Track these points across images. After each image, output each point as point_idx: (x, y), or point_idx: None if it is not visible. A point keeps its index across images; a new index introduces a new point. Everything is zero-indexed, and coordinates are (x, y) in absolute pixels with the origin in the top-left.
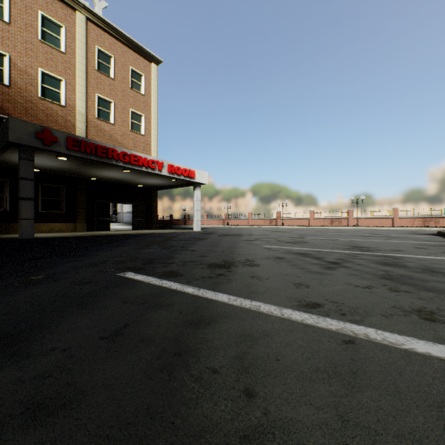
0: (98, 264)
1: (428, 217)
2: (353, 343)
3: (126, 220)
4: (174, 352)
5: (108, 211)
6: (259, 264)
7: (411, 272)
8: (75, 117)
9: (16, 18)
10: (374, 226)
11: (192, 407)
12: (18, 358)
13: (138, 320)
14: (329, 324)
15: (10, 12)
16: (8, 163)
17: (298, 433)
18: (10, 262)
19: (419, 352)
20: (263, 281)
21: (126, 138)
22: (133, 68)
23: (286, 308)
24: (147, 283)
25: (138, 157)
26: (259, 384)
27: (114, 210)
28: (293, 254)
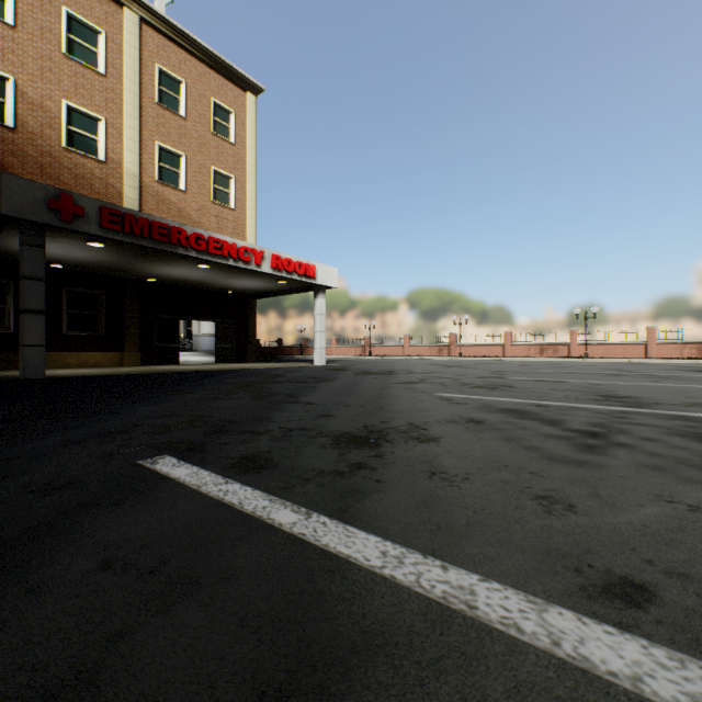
0: (116, 434)
1: None
2: None
3: (206, 347)
4: None
5: (175, 332)
6: (437, 437)
7: None
8: (122, 179)
9: (25, 18)
10: (614, 357)
11: None
12: None
13: (96, 668)
14: None
15: (15, 9)
16: (11, 254)
17: None
18: None
19: None
20: (460, 489)
21: (206, 213)
22: (217, 100)
23: (554, 604)
24: (192, 491)
25: (221, 242)
26: None
27: (188, 331)
28: (498, 413)
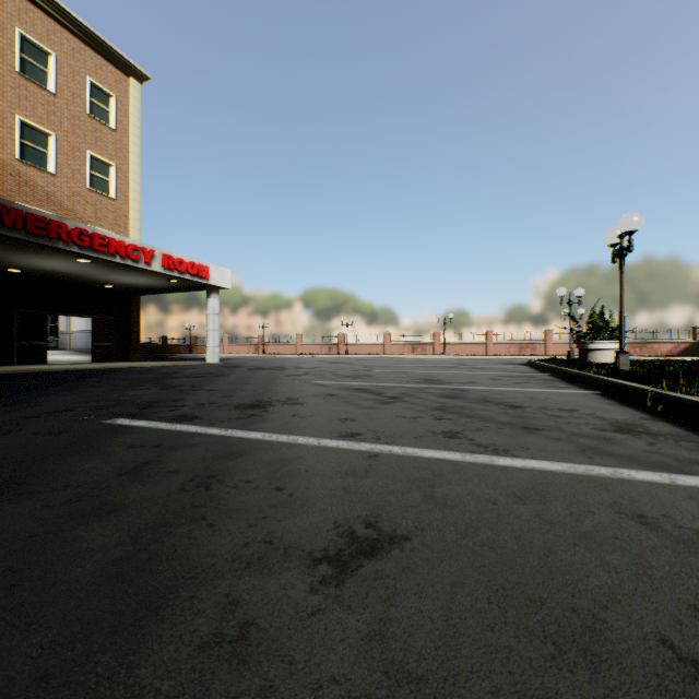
0: (62, 412)
1: (525, 343)
2: (377, 456)
3: (78, 345)
4: (207, 476)
5: (42, 328)
6: (303, 402)
7: (467, 403)
8: None
9: None
10: (465, 354)
11: (231, 500)
12: (28, 495)
13: (157, 459)
14: (363, 446)
15: None
16: None
17: (313, 500)
18: None
19: (425, 456)
20: (306, 419)
21: (81, 201)
22: (95, 81)
23: (325, 439)
24: (155, 428)
25: (107, 239)
26: (288, 484)
27: (52, 327)
28: (349, 390)
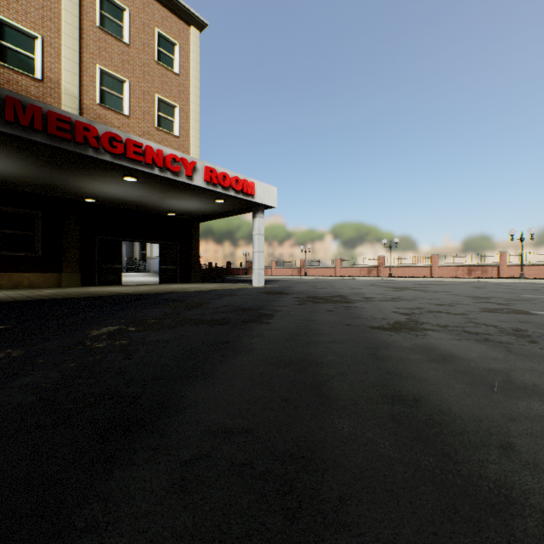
0: None
1: None
2: None
3: (157, 268)
4: None
5: (118, 253)
6: None
7: None
8: (60, 99)
9: None
10: None
11: None
12: None
13: None
14: None
15: None
16: None
17: None
18: None
19: None
20: None
21: (149, 139)
22: (161, 31)
23: None
24: None
25: (143, 148)
26: None
27: (142, 254)
28: None
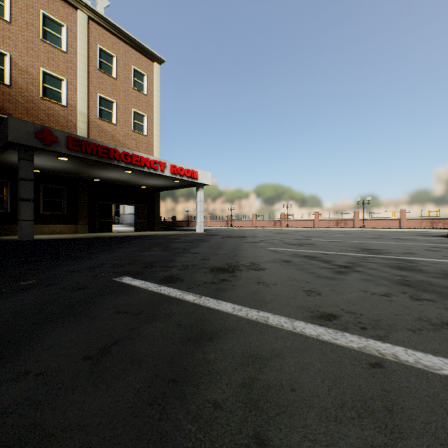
0: (94, 268)
1: (436, 219)
2: (381, 366)
3: (128, 221)
4: (168, 379)
5: (110, 212)
6: (264, 268)
7: (430, 278)
8: (77, 117)
9: (17, 17)
10: (380, 227)
11: None
12: None
13: (129, 335)
14: (350, 341)
15: (10, 11)
16: (9, 164)
17: None
18: (3, 265)
19: None
20: (271, 288)
21: (129, 138)
22: (136, 68)
23: (298, 320)
24: (145, 289)
25: (139, 157)
26: (272, 426)
27: (116, 211)
28: (300, 257)
